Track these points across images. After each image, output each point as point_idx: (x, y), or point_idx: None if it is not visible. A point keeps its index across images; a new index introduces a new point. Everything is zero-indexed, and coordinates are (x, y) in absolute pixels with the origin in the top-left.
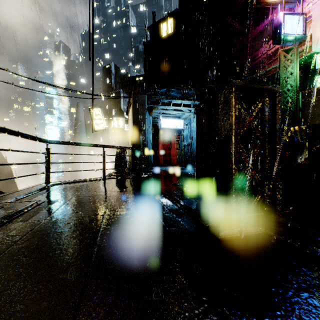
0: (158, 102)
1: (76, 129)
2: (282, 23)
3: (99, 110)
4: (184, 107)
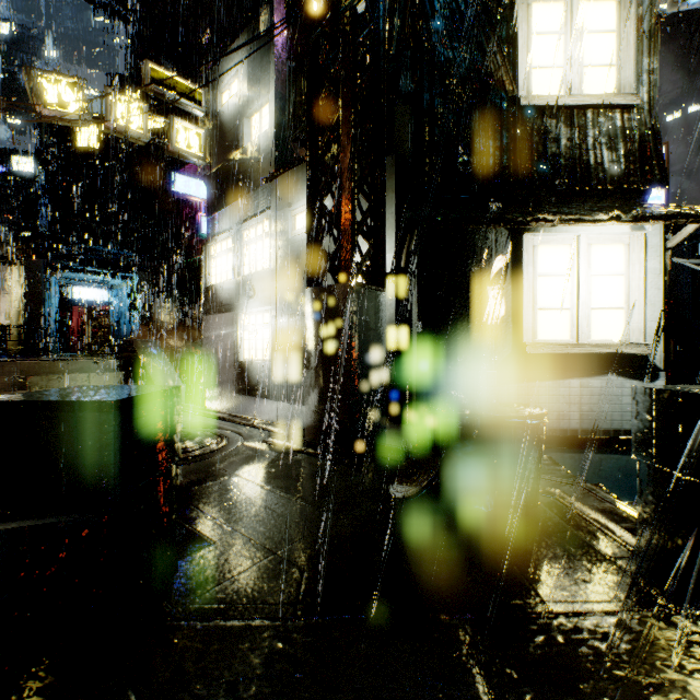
0: (64, 267)
1: None
2: (201, 224)
3: None
4: (107, 277)
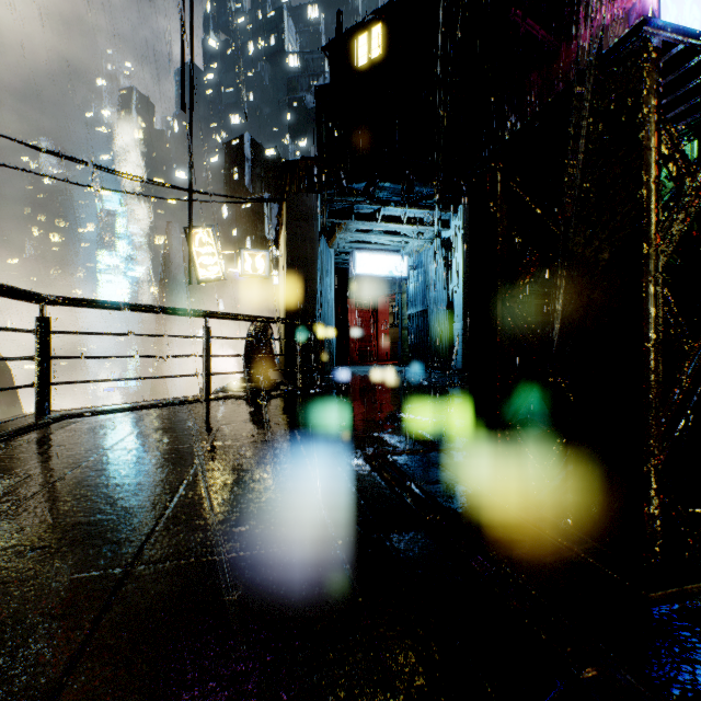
0: (347, 212)
1: (164, 282)
2: (656, 10)
3: (209, 233)
4: (410, 224)
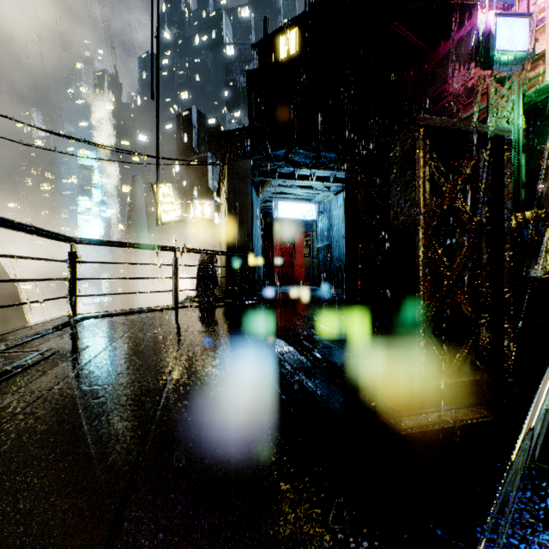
0: (272, 172)
1: (131, 222)
2: (493, 31)
3: (170, 188)
4: (319, 181)
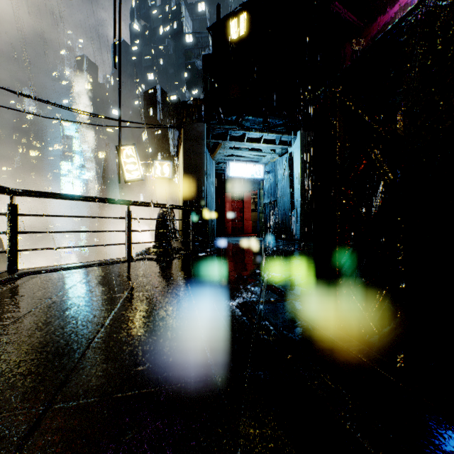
0: (224, 135)
1: (104, 182)
2: None
3: (132, 149)
4: (266, 143)
